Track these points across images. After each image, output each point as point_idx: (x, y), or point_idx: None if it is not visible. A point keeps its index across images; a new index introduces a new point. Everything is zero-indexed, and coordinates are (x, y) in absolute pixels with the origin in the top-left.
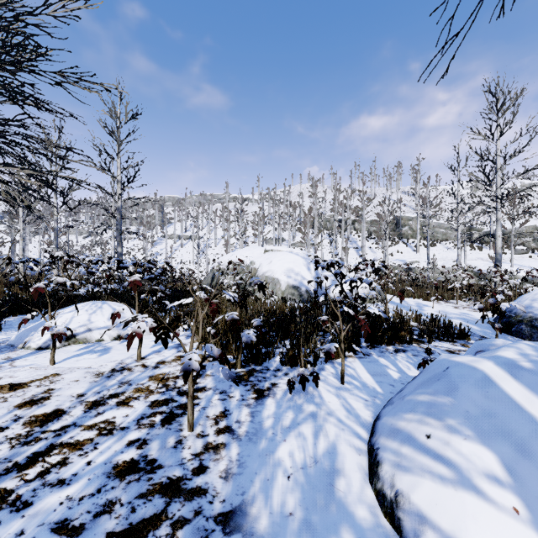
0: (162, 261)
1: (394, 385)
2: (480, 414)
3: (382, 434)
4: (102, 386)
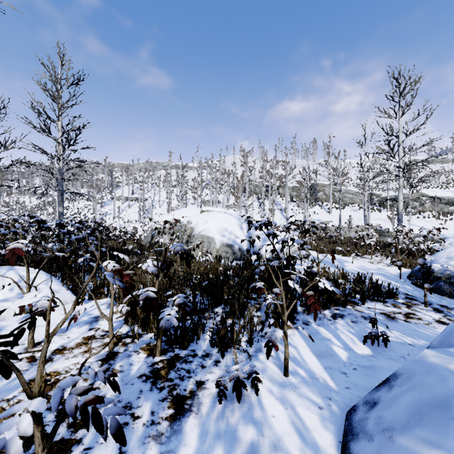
0: (111, 220)
1: (346, 372)
2: None
3: None
4: None
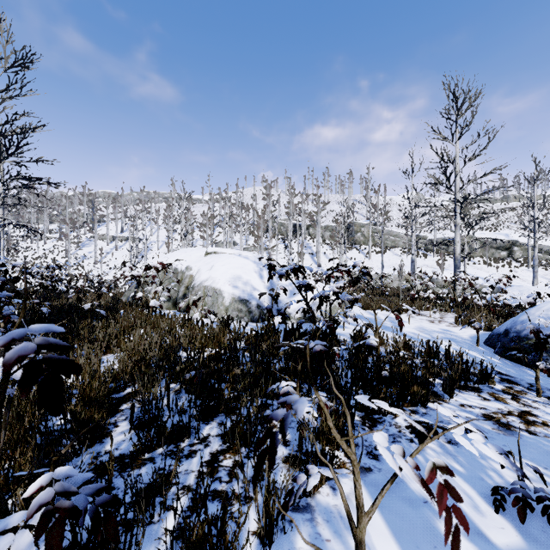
0: (90, 265)
1: None
2: None
3: None
4: None
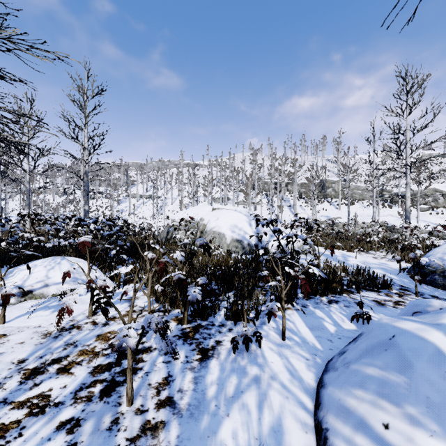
0: (126, 216)
1: (332, 340)
2: (443, 401)
3: (329, 410)
4: (47, 348)
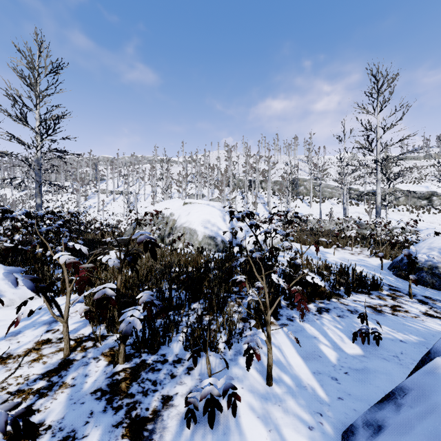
0: (95, 213)
1: (337, 378)
2: None
3: None
4: None
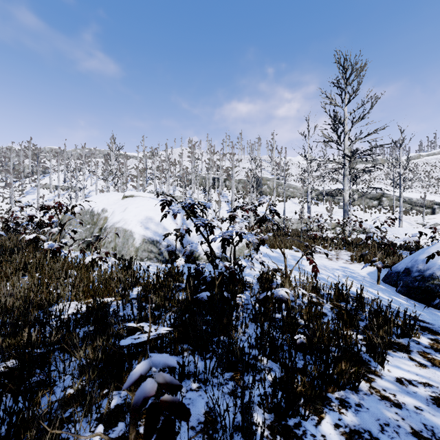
0: (33, 211)
1: None
2: None
3: None
4: None
